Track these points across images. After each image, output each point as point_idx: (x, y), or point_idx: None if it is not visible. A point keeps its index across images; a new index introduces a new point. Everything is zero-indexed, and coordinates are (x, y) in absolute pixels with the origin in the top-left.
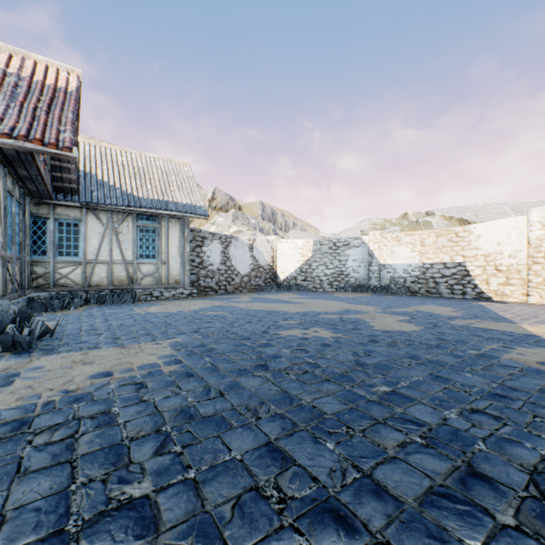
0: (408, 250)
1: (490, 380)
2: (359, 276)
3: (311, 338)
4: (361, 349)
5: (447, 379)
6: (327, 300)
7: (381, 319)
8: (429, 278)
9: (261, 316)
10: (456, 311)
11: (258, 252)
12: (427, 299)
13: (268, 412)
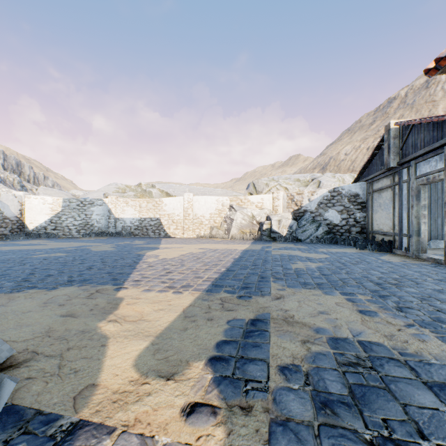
0: (133, 210)
1: (120, 257)
2: (102, 225)
3: (52, 256)
4: (78, 256)
5: (106, 259)
6: (72, 242)
7: (100, 247)
8: (144, 227)
9: (15, 252)
10: (145, 242)
11: (4, 205)
12: (139, 238)
13: (29, 270)
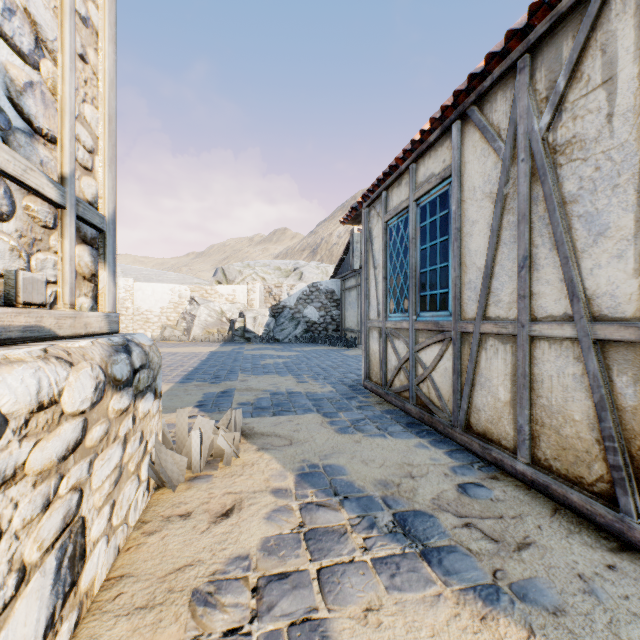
0: None
1: None
2: None
3: None
4: None
5: None
6: None
7: None
8: None
9: None
10: None
11: None
12: None
13: None
